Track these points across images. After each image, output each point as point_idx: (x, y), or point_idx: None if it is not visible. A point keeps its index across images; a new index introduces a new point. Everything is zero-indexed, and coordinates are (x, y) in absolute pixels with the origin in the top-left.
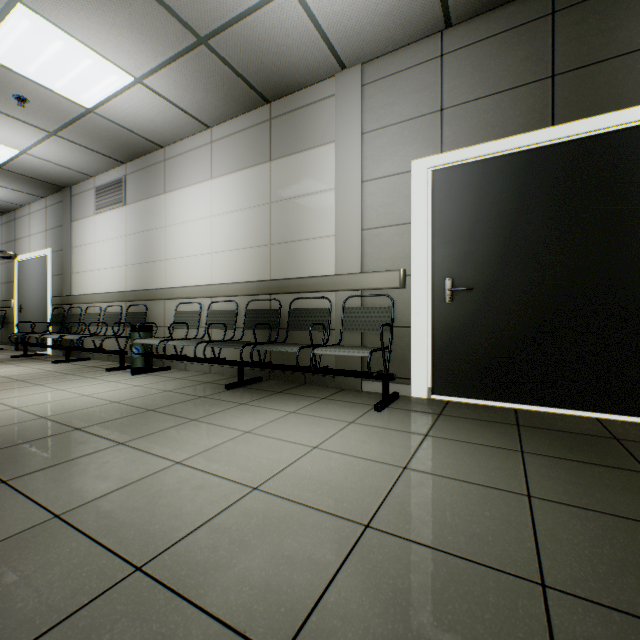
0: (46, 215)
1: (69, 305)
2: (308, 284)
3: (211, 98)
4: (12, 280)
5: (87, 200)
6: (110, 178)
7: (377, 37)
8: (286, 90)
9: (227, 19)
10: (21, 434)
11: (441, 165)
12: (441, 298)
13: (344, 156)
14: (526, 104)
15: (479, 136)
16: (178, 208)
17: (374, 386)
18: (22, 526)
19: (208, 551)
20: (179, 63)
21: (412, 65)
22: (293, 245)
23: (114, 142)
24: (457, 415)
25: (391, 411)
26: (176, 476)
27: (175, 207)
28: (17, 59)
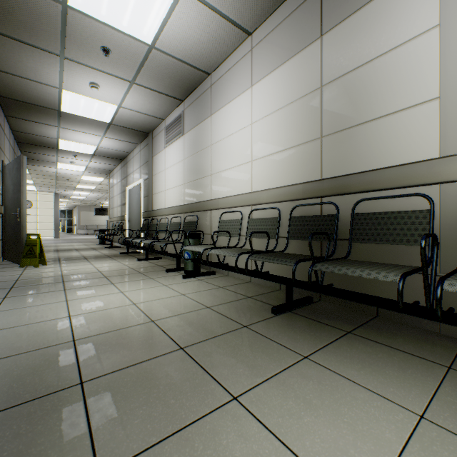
0: (140, 156)
1: (151, 217)
2: (384, 178)
3: None
4: (125, 202)
5: (161, 138)
6: (174, 117)
7: None
8: None
9: None
10: (20, 380)
11: None
12: None
13: None
14: None
15: None
16: (221, 125)
17: None
18: None
19: None
20: None
21: None
22: (355, 130)
23: (173, 79)
24: None
25: None
26: None
27: (219, 125)
28: (92, 1)
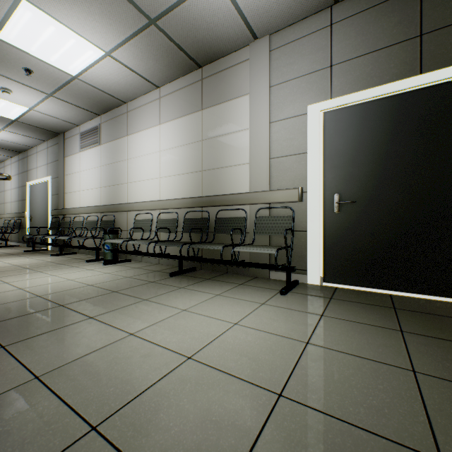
0: (47, 153)
1: (62, 215)
2: (229, 199)
3: (159, 65)
4: (25, 198)
5: (74, 142)
6: (90, 126)
7: (281, 13)
8: (213, 57)
9: (170, 4)
10: (21, 309)
11: (331, 108)
12: (331, 209)
13: (256, 104)
14: (399, 58)
15: (361, 85)
16: (136, 146)
17: (279, 275)
18: (10, 385)
19: (150, 414)
20: (136, 39)
21: (308, 33)
22: (218, 171)
23: (92, 100)
24: (344, 299)
25: (293, 295)
26: (129, 345)
27: (134, 145)
28: (24, 41)
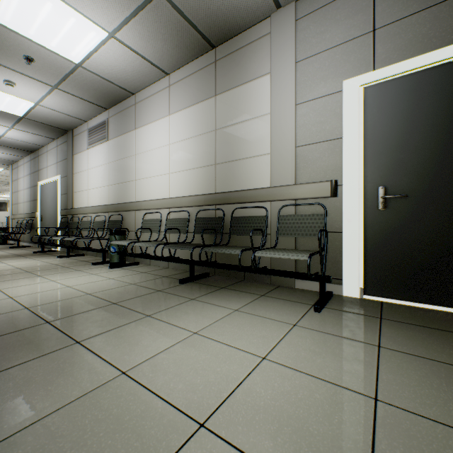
0: (57, 152)
1: (71, 215)
2: (247, 195)
3: (168, 47)
4: (37, 198)
5: (83, 139)
6: (98, 121)
7: None
8: (228, 34)
9: None
10: None
11: (373, 81)
12: (373, 205)
13: (279, 84)
14: None
15: (414, 49)
16: (145, 140)
17: (307, 284)
18: None
19: None
20: (141, 15)
21: None
22: (234, 163)
23: (98, 92)
24: (400, 320)
25: (330, 312)
26: (117, 395)
27: (142, 139)
28: (21, 23)
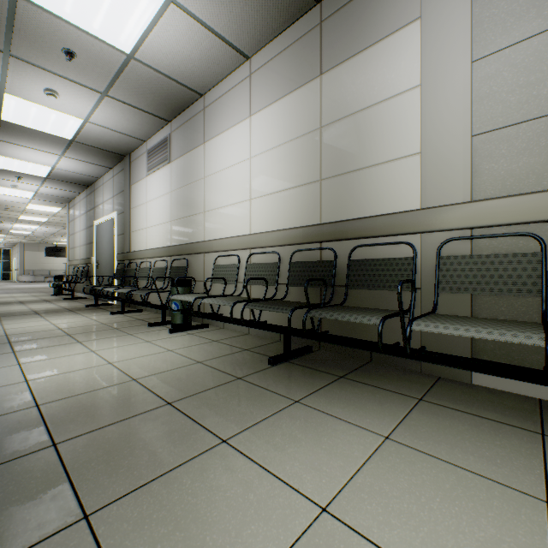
0: (113, 183)
1: (128, 261)
2: (376, 225)
3: (250, 9)
4: (92, 241)
5: (141, 164)
6: (158, 139)
7: None
8: None
9: None
10: None
11: None
12: None
13: (438, 31)
14: None
15: None
16: (216, 156)
17: (497, 380)
18: None
19: None
20: None
21: None
22: (352, 176)
23: (157, 96)
24: None
25: None
26: None
27: (213, 155)
28: None
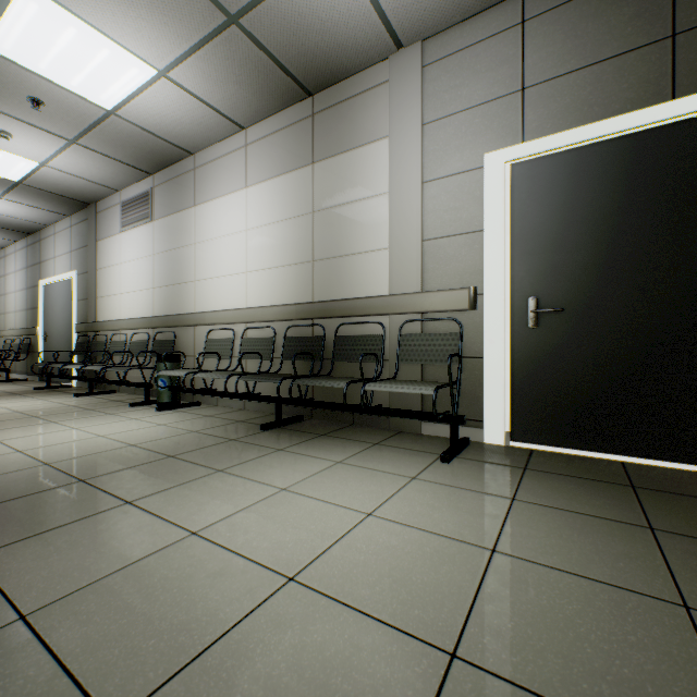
0: (71, 235)
1: (94, 332)
2: (357, 306)
3: (245, 92)
4: (37, 306)
5: (113, 217)
6: (136, 191)
7: (442, 4)
8: (331, 78)
9: None
10: (15, 486)
11: (522, 157)
12: (522, 322)
13: (400, 153)
14: (636, 74)
15: (572, 119)
16: (209, 222)
17: (437, 429)
18: None
19: (218, 695)
20: (207, 49)
21: (485, 37)
22: (339, 261)
23: (139, 149)
24: (548, 470)
25: (462, 463)
26: (189, 555)
27: (206, 221)
28: (27, 53)
